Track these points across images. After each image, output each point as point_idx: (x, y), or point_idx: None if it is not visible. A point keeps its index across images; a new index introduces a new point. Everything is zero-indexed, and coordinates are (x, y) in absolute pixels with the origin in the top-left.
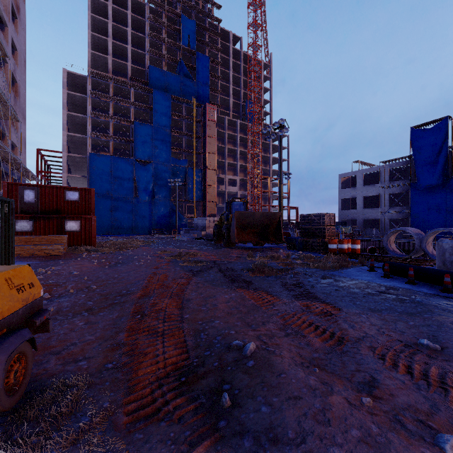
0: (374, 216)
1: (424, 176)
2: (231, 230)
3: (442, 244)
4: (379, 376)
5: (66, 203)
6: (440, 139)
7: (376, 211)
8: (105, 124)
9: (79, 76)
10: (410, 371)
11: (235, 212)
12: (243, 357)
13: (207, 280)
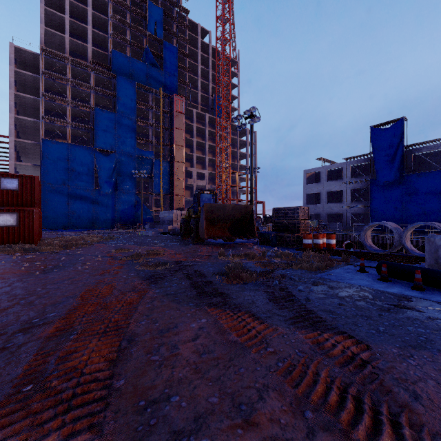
0: (336, 211)
1: (382, 173)
2: (200, 224)
3: (435, 240)
4: None
5: (0, 192)
6: (397, 138)
7: (338, 205)
8: (61, 109)
9: (30, 53)
10: None
11: (204, 205)
12: None
13: (167, 293)
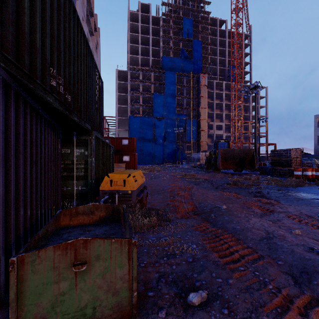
0: None
1: None
2: (217, 161)
3: None
4: (281, 220)
5: (122, 146)
6: None
7: None
8: (137, 98)
9: (124, 72)
10: (300, 221)
11: (220, 149)
12: (220, 209)
13: (202, 187)
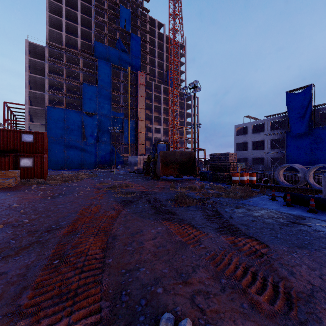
0: (259, 156)
1: (295, 127)
2: (157, 166)
3: None
4: None
5: (22, 144)
6: (307, 100)
7: (261, 152)
8: (59, 84)
9: (39, 46)
10: None
11: (160, 152)
12: None
13: (135, 211)
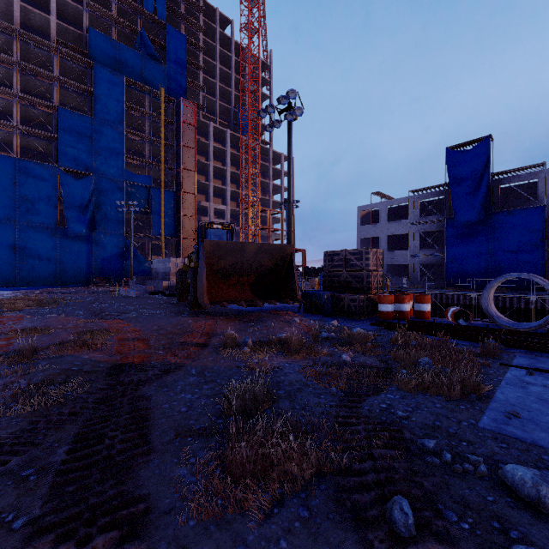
0: (400, 261)
1: (462, 210)
2: (198, 279)
3: None
4: None
5: None
6: (481, 163)
7: (403, 254)
8: (4, 106)
9: None
10: None
11: (204, 242)
12: None
13: None
